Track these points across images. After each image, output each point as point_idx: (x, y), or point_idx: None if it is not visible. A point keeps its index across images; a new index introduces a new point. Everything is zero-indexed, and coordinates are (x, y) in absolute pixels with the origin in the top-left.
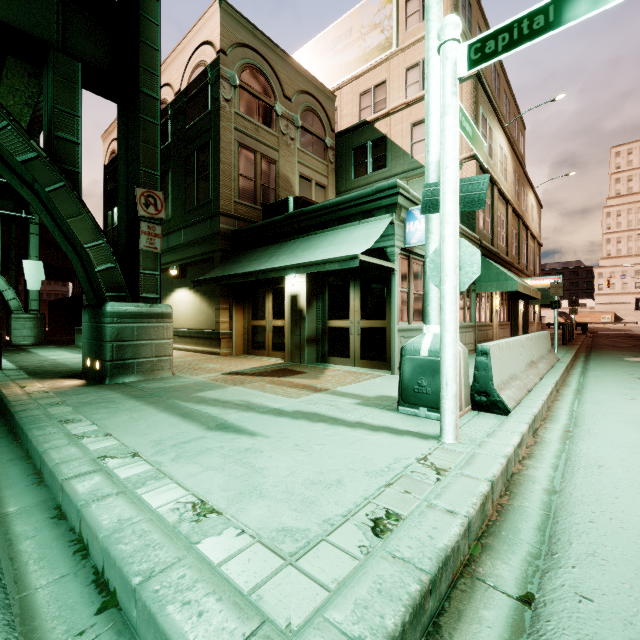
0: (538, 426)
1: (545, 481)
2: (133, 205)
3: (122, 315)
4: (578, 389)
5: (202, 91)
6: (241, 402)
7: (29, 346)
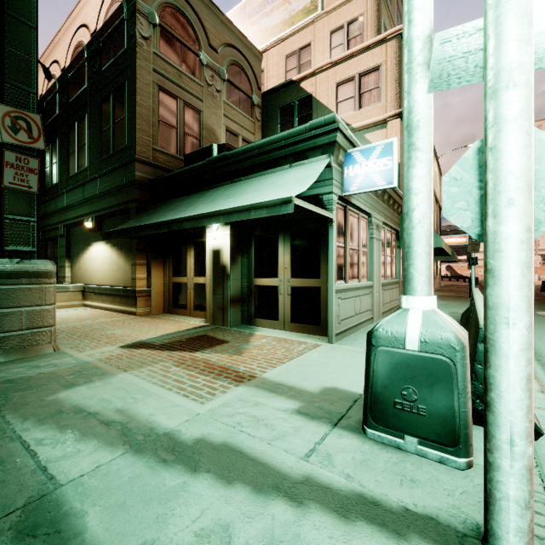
0: None
1: None
2: None
3: None
4: (535, 357)
5: (118, 28)
6: (115, 416)
7: None
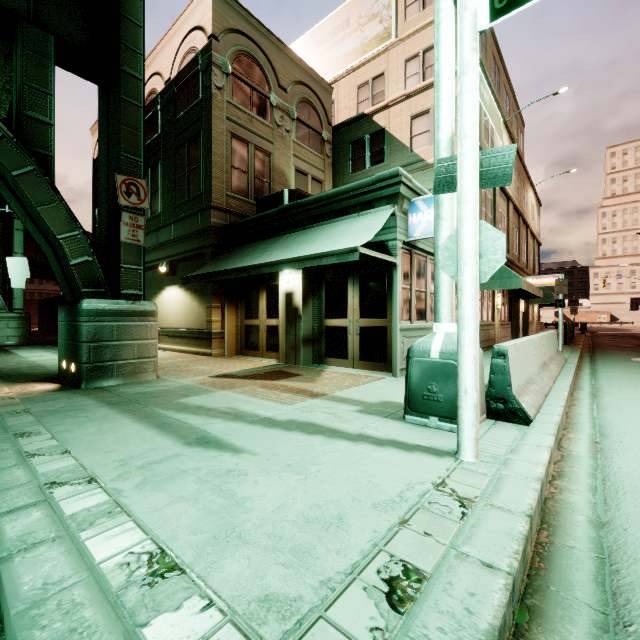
0: (560, 436)
1: (586, 509)
2: (114, 194)
3: (100, 313)
4: (593, 392)
5: (193, 79)
6: (228, 410)
7: (12, 347)
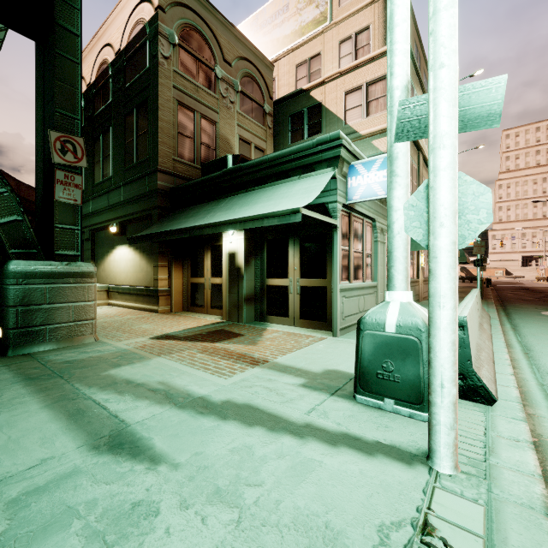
0: None
1: None
2: (48, 151)
3: (29, 275)
4: (525, 351)
5: (141, 49)
6: (159, 386)
7: None
